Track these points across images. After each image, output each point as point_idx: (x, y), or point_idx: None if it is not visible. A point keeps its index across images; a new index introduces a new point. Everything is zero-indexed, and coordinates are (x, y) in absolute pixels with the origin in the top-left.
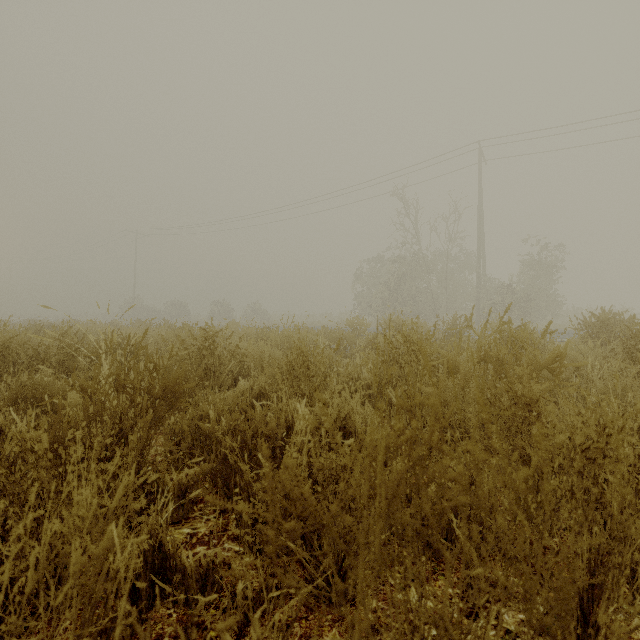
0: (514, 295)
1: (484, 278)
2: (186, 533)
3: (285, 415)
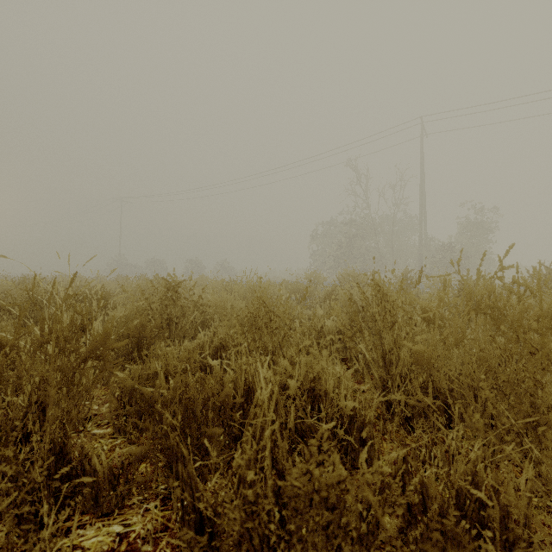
0: (453, 253)
1: (425, 238)
2: (115, 533)
3: (244, 375)
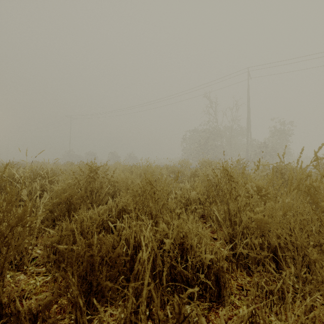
0: (267, 148)
1: (250, 140)
2: None
3: (134, 234)
